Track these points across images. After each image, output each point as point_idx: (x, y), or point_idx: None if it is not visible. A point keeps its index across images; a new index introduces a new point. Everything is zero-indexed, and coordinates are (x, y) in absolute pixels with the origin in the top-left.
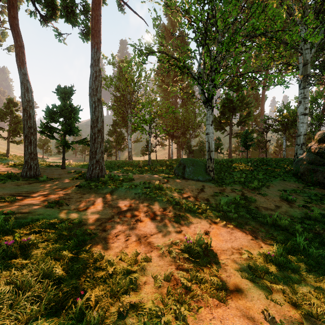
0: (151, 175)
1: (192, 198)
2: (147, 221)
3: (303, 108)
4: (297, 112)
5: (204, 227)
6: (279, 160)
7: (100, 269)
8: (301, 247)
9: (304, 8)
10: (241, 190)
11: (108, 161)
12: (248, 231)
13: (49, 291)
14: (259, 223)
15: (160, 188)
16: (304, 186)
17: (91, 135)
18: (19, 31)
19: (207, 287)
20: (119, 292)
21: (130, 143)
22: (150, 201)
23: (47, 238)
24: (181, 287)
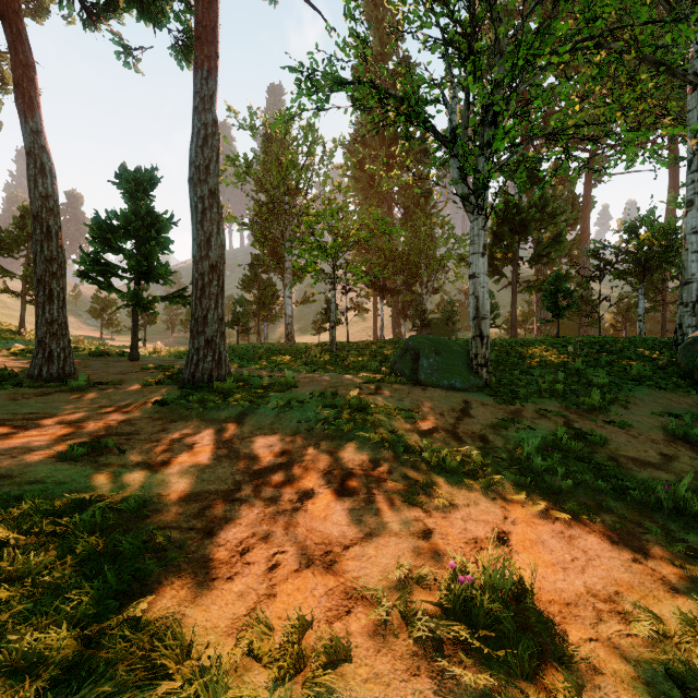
0: (337, 376)
1: (443, 433)
2: (332, 501)
3: None
4: (673, 232)
5: (489, 519)
6: (635, 342)
7: None
8: None
9: None
10: (562, 413)
11: (240, 345)
12: (614, 531)
13: None
14: (636, 505)
15: (361, 406)
16: None
17: (194, 279)
18: (23, 29)
19: None
20: None
21: (289, 305)
22: (336, 441)
23: (17, 572)
24: None
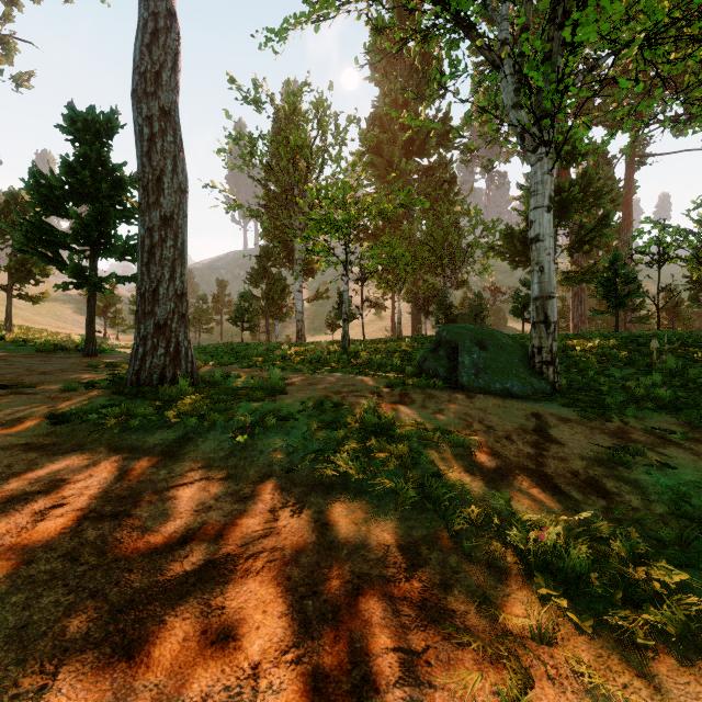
0: (346, 378)
1: (524, 476)
2: None
3: None
4: None
5: None
6: None
7: None
8: None
9: None
10: (691, 436)
11: (244, 343)
12: None
13: None
14: None
15: (380, 425)
16: None
17: (140, 237)
18: None
19: None
20: None
21: (299, 300)
22: (336, 494)
23: None
24: None
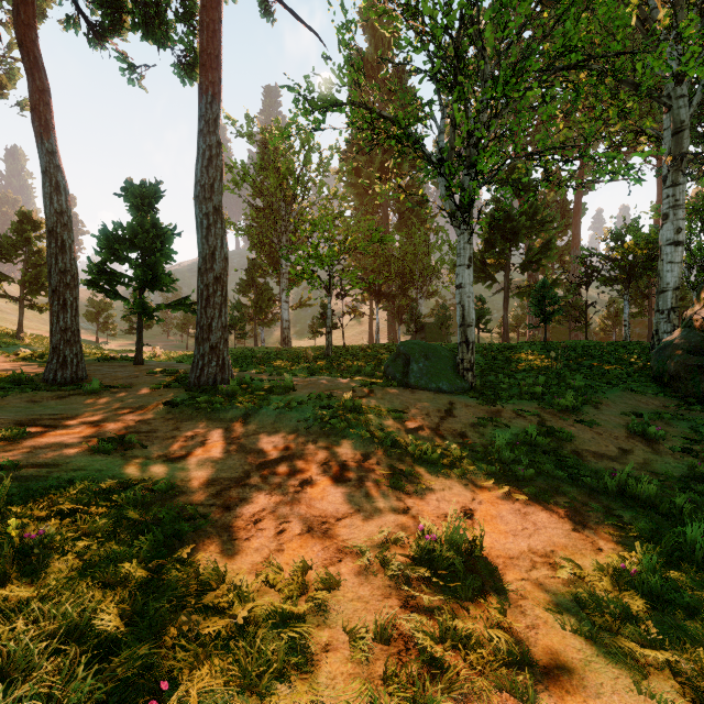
0: (333, 380)
1: (427, 431)
2: (327, 486)
3: (673, 231)
4: (655, 241)
5: (460, 500)
6: (616, 347)
7: (215, 611)
8: (699, 551)
9: (674, 6)
10: (537, 413)
11: (238, 349)
12: (563, 509)
13: (80, 678)
14: (587, 489)
15: (354, 407)
16: (679, 403)
17: (200, 290)
18: (39, 57)
19: (482, 657)
20: (262, 678)
21: (286, 309)
22: (332, 438)
23: (89, 529)
24: (417, 659)
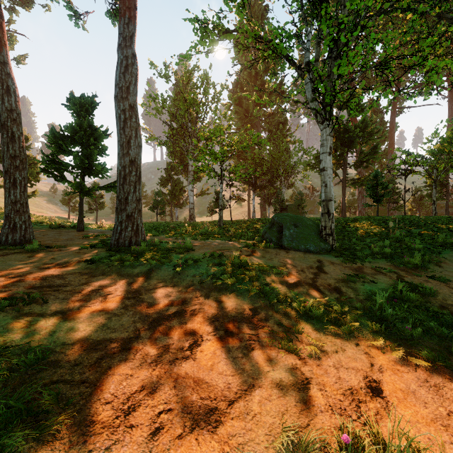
0: (223, 242)
1: (306, 286)
2: (218, 348)
3: None
4: None
5: (358, 367)
6: (434, 219)
7: None
8: None
9: None
10: (393, 270)
11: (159, 222)
12: None
13: None
14: None
15: (241, 265)
16: None
17: (118, 170)
18: None
19: None
20: None
21: (191, 196)
22: (222, 292)
23: None
24: None
